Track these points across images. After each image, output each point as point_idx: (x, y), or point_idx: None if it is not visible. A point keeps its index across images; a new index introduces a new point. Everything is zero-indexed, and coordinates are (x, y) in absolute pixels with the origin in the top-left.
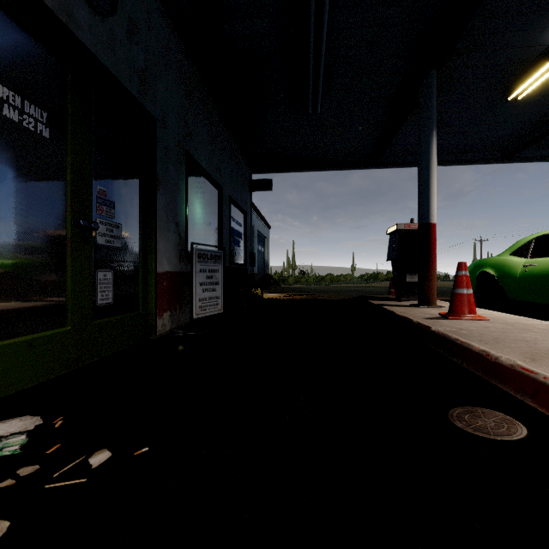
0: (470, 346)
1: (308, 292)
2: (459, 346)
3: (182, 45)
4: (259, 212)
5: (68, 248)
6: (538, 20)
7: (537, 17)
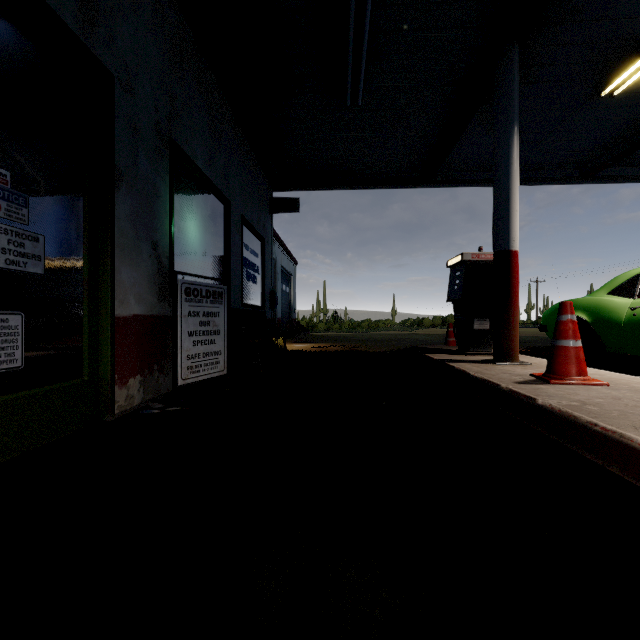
0: (626, 440)
1: (343, 341)
2: (599, 435)
3: None
4: (283, 243)
5: None
6: None
7: None
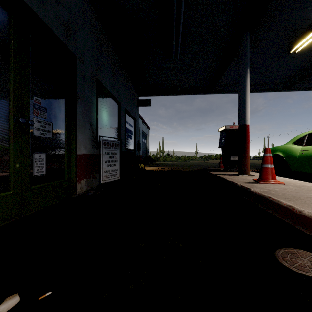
0: (279, 202)
1: (171, 166)
2: (271, 201)
3: (94, 12)
4: (143, 119)
5: (10, 137)
6: (311, 2)
7: (311, 0)
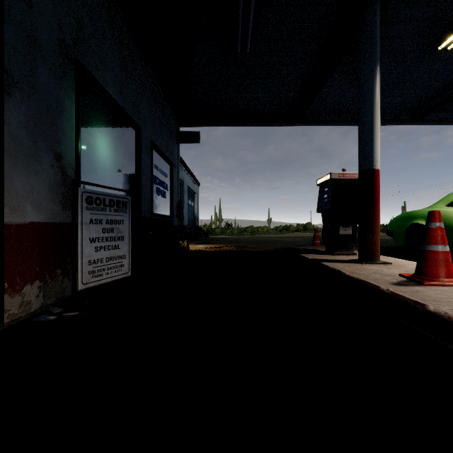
0: None
1: (234, 242)
2: None
3: None
4: (189, 169)
5: None
6: None
7: None
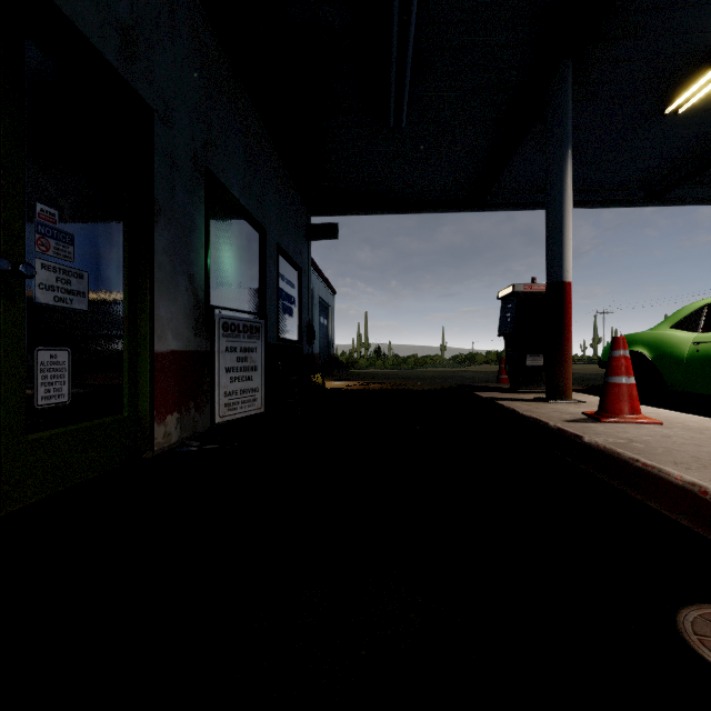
0: (664, 474)
1: (386, 379)
2: (640, 471)
3: (199, 5)
4: (320, 271)
5: None
6: None
7: None
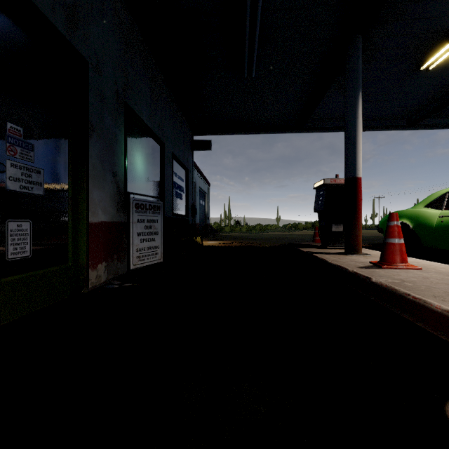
0: (427, 304)
1: (242, 239)
2: (411, 302)
3: None
4: (200, 171)
5: None
6: None
7: None
